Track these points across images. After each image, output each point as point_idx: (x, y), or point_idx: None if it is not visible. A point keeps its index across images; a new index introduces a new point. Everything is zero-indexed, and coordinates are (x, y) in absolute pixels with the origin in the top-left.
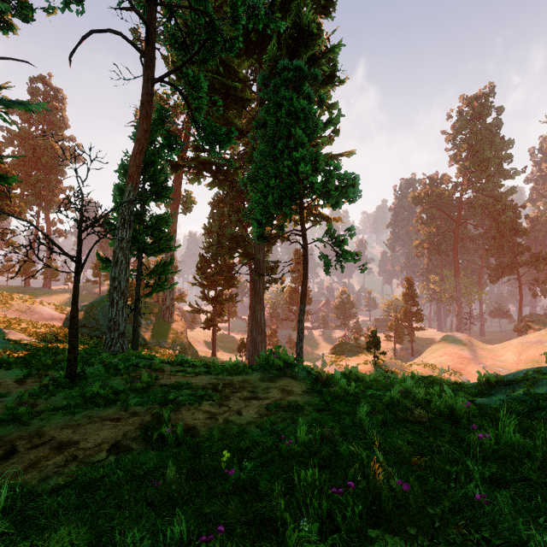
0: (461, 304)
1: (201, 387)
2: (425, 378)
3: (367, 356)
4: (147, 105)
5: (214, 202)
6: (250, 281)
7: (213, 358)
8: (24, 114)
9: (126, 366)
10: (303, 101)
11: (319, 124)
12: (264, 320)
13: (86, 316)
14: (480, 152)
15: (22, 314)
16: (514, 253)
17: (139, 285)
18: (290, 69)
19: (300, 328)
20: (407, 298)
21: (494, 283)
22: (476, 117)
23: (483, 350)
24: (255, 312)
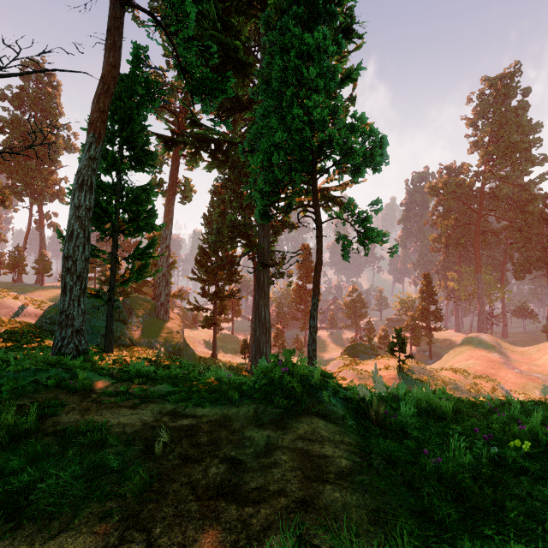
0: (483, 303)
1: (125, 440)
2: (530, 403)
3: (388, 360)
4: (115, 32)
5: (215, 188)
6: (254, 275)
7: (213, 360)
8: (15, 99)
9: (23, 384)
10: (318, 34)
11: (337, 69)
12: (269, 318)
13: None
14: (506, 136)
15: None
16: (543, 246)
17: (114, 271)
18: (300, 5)
19: (312, 326)
20: (424, 296)
21: (520, 279)
22: (500, 99)
23: (514, 353)
24: (258, 308)
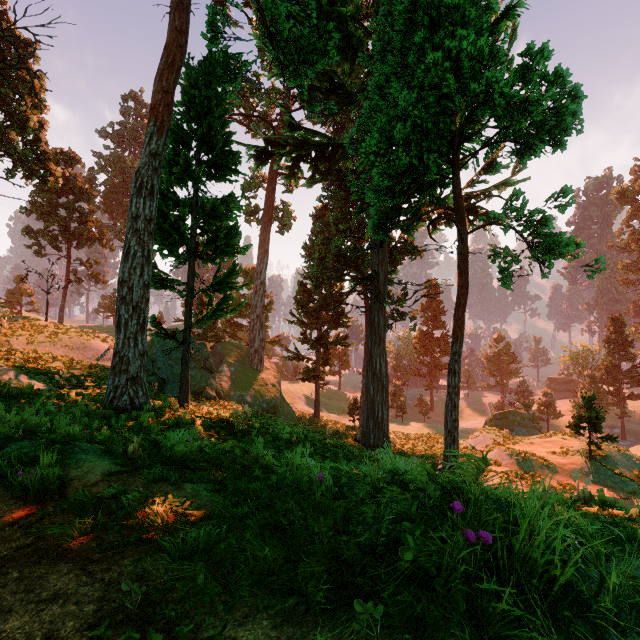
0: None
1: None
2: None
3: (566, 440)
4: None
5: (317, 209)
6: (366, 317)
7: (315, 421)
8: (115, 136)
9: None
10: None
11: None
12: (386, 372)
13: None
14: None
15: (73, 350)
16: None
17: (190, 306)
18: None
19: (452, 385)
20: (611, 348)
21: None
22: None
23: None
24: (371, 358)
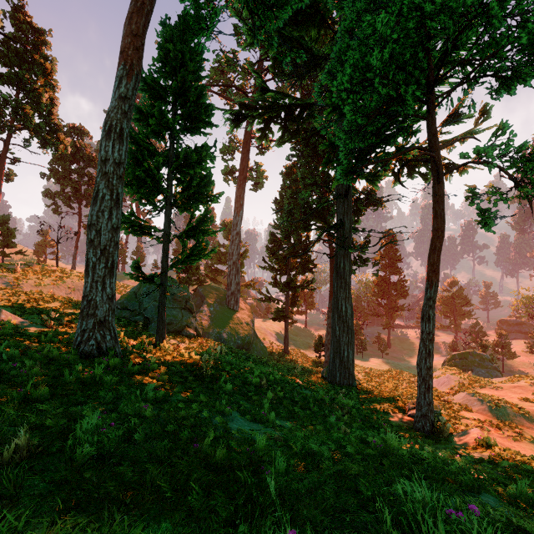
0: None
1: None
2: None
3: None
4: None
5: (286, 168)
6: (330, 263)
7: (284, 356)
8: None
9: None
10: None
11: None
12: (351, 314)
13: (132, 297)
14: None
15: (74, 292)
16: None
17: (166, 251)
18: None
19: (426, 331)
20: None
21: None
22: None
23: None
24: (337, 301)
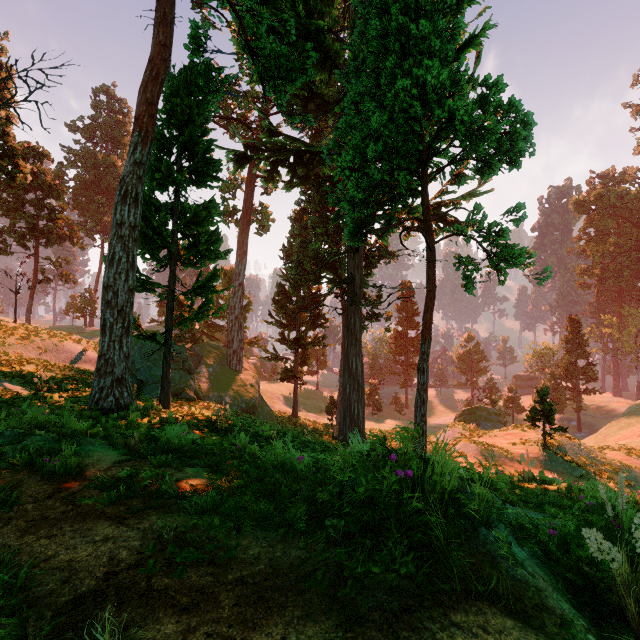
0: None
1: (36, 633)
2: None
3: (525, 432)
4: (165, 2)
5: (295, 213)
6: (343, 318)
7: (293, 420)
8: (86, 130)
9: None
10: None
11: (458, 25)
12: (361, 371)
13: None
14: None
15: (45, 353)
16: None
17: (171, 309)
18: None
19: (421, 383)
20: (569, 347)
21: None
22: None
23: None
24: (348, 358)
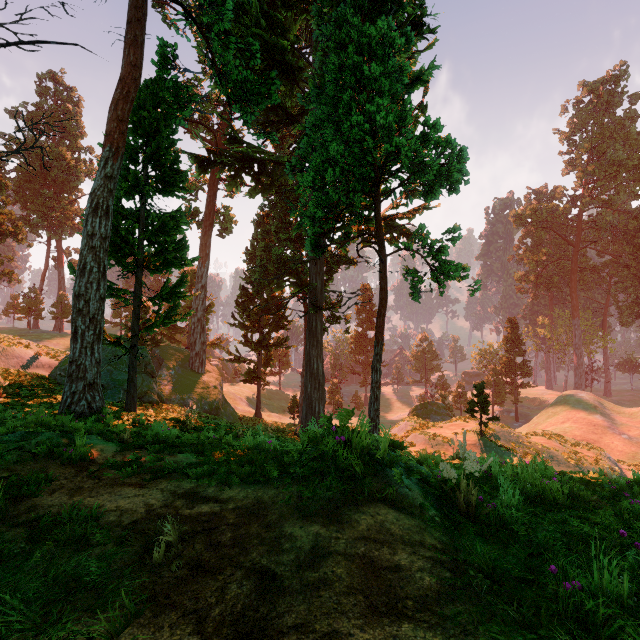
0: (581, 354)
1: (117, 536)
2: None
3: (467, 422)
4: (136, 25)
5: (258, 217)
6: (305, 320)
7: (256, 420)
8: (30, 118)
9: (3, 452)
10: (382, 23)
11: (405, 67)
12: (322, 371)
13: None
14: (610, 152)
15: None
16: None
17: (138, 314)
18: None
19: (375, 381)
20: (509, 346)
21: (627, 326)
22: (602, 108)
23: (620, 415)
24: (310, 359)
